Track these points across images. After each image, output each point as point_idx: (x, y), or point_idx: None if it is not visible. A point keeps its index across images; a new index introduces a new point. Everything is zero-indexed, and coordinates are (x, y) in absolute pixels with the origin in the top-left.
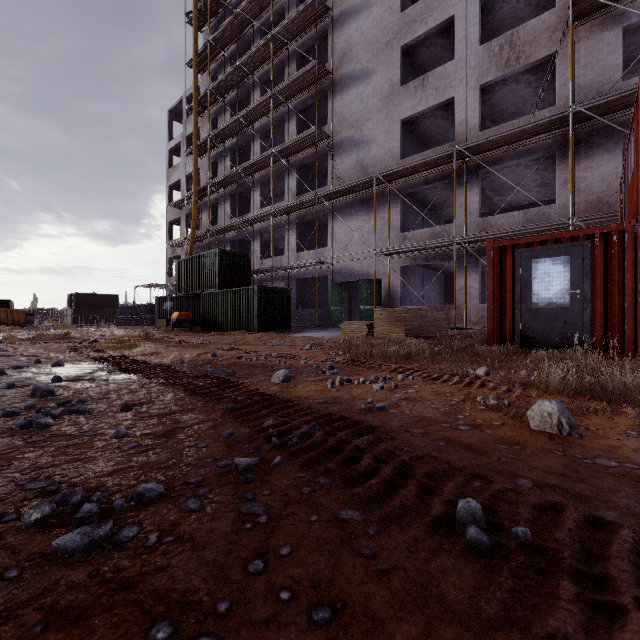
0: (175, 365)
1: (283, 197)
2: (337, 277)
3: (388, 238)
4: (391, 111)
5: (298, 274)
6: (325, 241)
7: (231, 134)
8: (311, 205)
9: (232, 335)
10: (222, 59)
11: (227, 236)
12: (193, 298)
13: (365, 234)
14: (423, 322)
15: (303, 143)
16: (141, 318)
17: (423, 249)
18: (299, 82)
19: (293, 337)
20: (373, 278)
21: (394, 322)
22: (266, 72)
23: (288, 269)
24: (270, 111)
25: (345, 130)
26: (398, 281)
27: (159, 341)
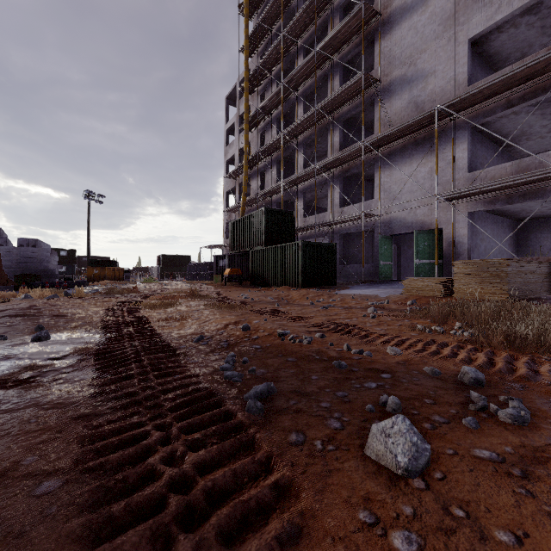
0: (187, 344)
1: (325, 157)
2: (385, 230)
3: (452, 180)
4: (455, 32)
5: (341, 229)
6: (369, 195)
7: (277, 104)
8: (356, 157)
9: (277, 291)
10: (269, 38)
11: (273, 199)
12: (243, 256)
13: (420, 180)
14: (528, 279)
15: (347, 94)
16: (203, 274)
17: (505, 187)
18: (343, 32)
19: (342, 295)
20: (431, 228)
21: (488, 279)
22: (309, 36)
23: (331, 225)
24: (313, 72)
25: (395, 70)
26: (465, 230)
27: (201, 298)
